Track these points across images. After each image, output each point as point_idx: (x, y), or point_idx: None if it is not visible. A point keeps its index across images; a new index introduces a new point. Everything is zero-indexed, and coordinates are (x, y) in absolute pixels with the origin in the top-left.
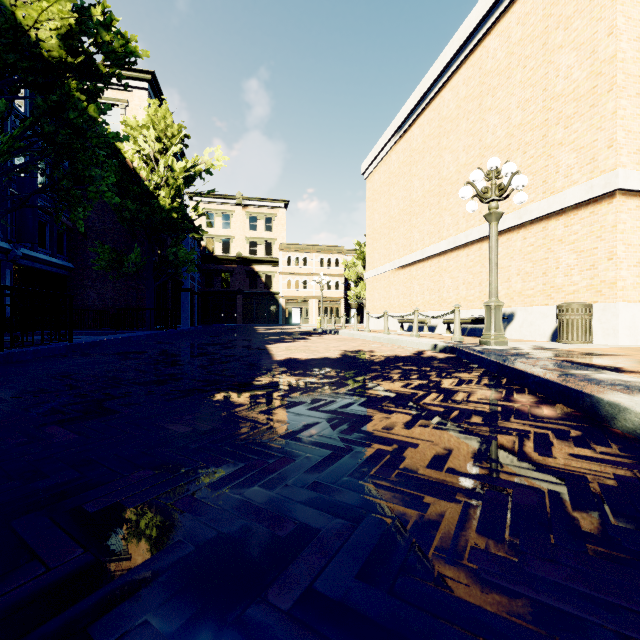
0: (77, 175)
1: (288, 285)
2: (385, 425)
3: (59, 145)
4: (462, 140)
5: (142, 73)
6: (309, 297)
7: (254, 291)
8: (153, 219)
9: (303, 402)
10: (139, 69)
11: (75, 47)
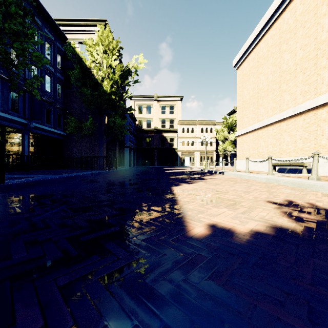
0: None
1: (182, 144)
2: None
3: None
4: None
5: (100, 22)
6: (194, 150)
7: (163, 148)
8: (100, 100)
9: None
10: (98, 19)
11: None
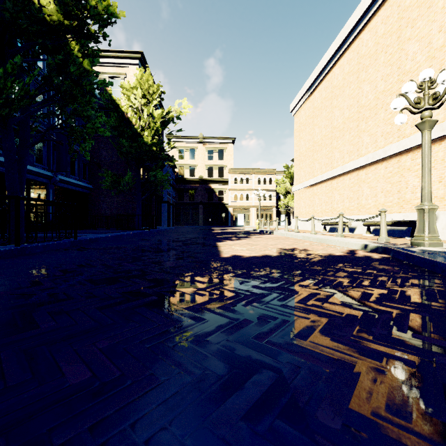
0: (78, 115)
1: (235, 198)
2: (387, 396)
3: (64, 92)
4: (380, 71)
5: (135, 53)
6: (250, 206)
7: (211, 202)
8: (140, 152)
9: (248, 321)
10: (133, 51)
11: (68, 11)
